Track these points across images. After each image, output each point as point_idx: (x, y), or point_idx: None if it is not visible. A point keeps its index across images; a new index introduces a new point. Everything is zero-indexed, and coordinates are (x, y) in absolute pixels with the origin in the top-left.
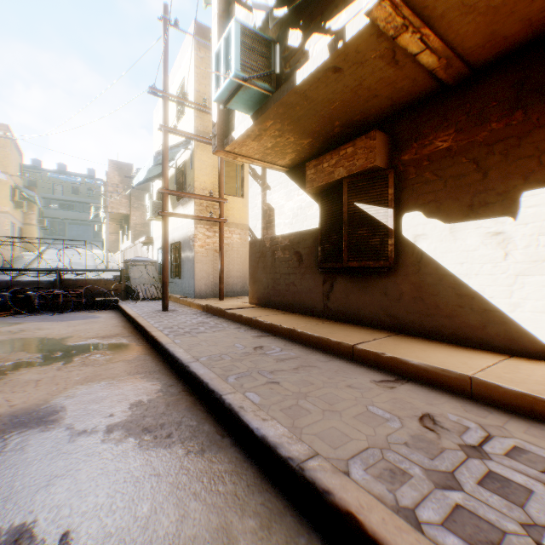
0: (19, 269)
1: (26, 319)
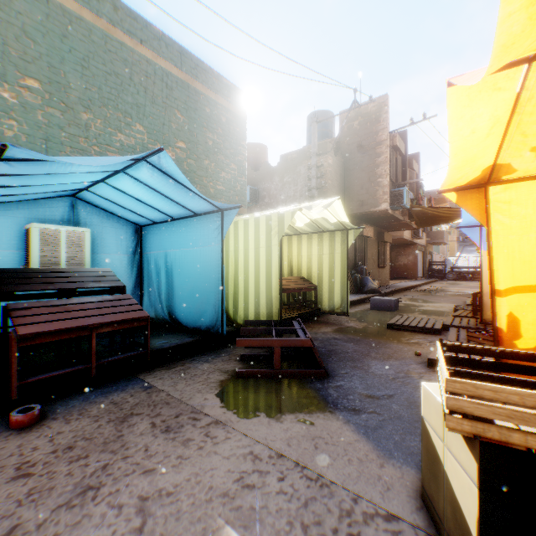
0: (461, 267)
1: (465, 281)
